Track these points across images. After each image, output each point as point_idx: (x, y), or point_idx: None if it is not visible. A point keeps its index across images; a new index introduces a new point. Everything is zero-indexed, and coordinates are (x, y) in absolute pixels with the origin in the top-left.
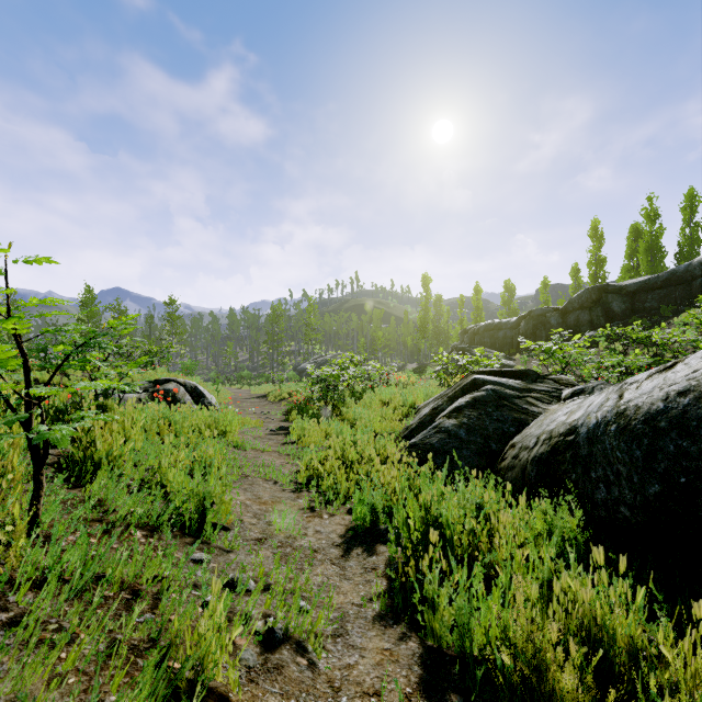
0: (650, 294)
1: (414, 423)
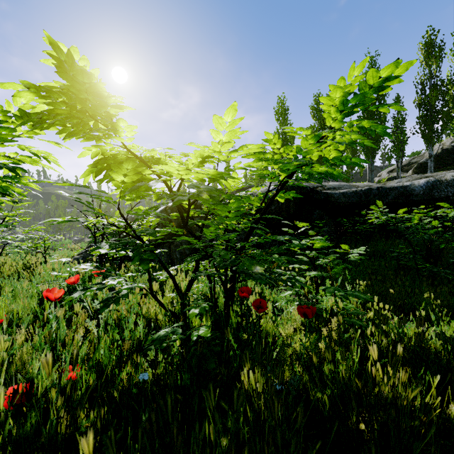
0: None
1: None
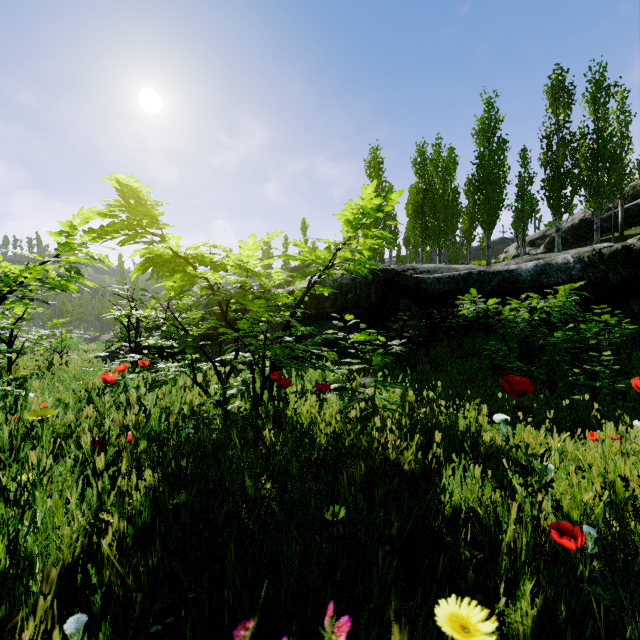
0: None
1: None
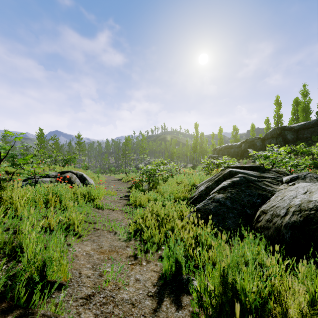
0: (306, 130)
1: (195, 195)
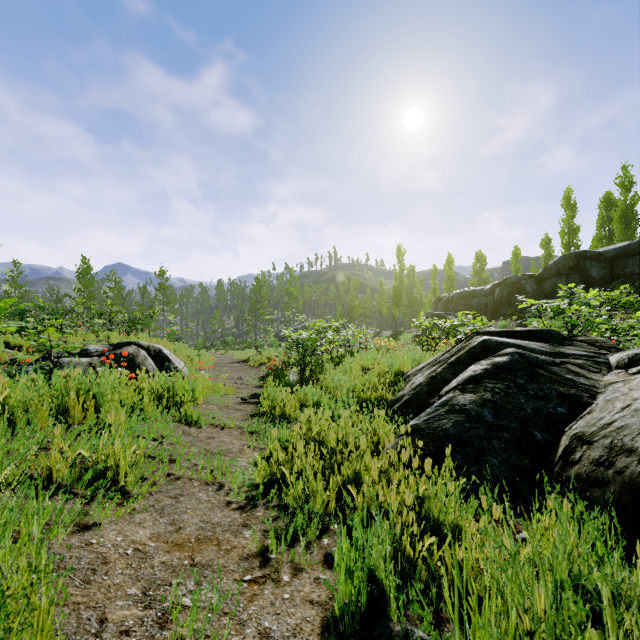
0: (631, 259)
1: (405, 395)
